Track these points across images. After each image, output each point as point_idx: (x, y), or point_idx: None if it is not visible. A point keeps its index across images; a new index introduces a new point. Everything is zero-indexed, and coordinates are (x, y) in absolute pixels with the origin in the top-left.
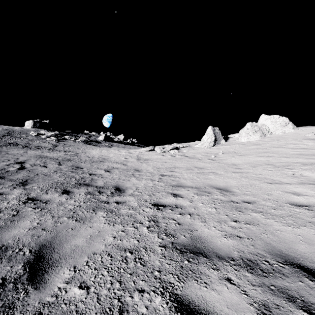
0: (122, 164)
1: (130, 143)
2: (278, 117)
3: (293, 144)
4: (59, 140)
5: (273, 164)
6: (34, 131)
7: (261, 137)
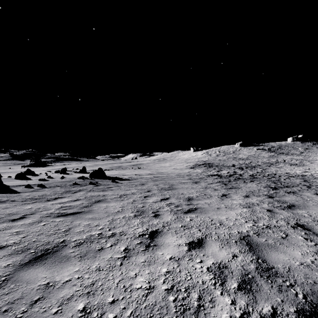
0: None
1: None
2: None
3: None
4: (307, 148)
5: None
6: (292, 144)
7: None
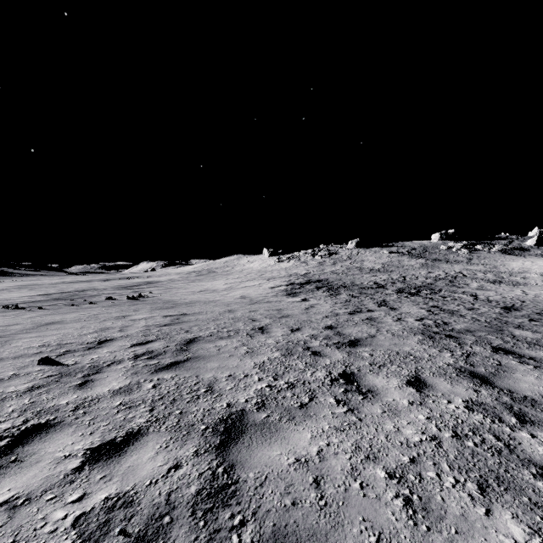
0: (540, 275)
1: None
2: None
3: None
4: (470, 252)
5: None
6: (442, 244)
7: None
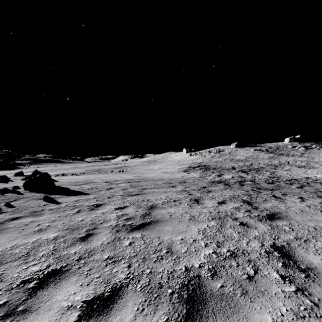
0: None
1: None
2: None
3: None
4: (306, 149)
5: None
6: (290, 144)
7: None
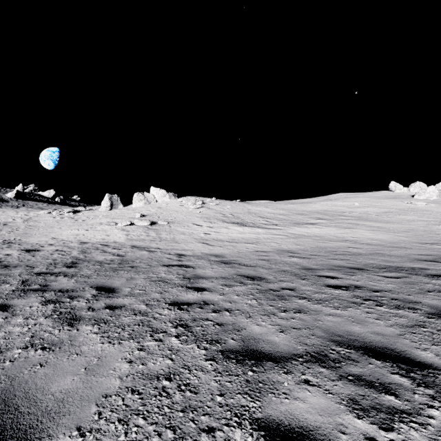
0: (3, 224)
1: (59, 203)
2: (159, 190)
3: (146, 211)
4: None
5: (102, 223)
6: None
7: (145, 204)
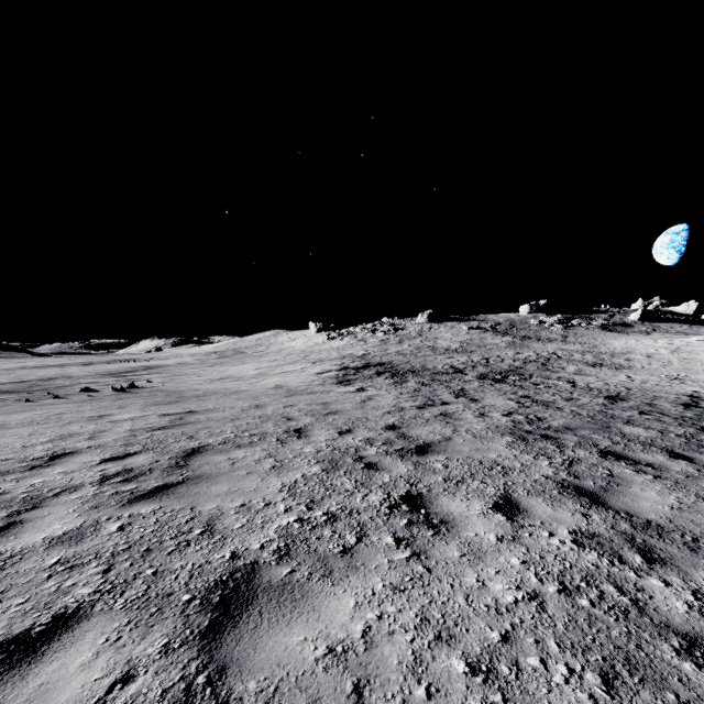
0: (646, 356)
1: None
2: None
3: None
4: (566, 327)
5: None
6: (532, 318)
7: None
